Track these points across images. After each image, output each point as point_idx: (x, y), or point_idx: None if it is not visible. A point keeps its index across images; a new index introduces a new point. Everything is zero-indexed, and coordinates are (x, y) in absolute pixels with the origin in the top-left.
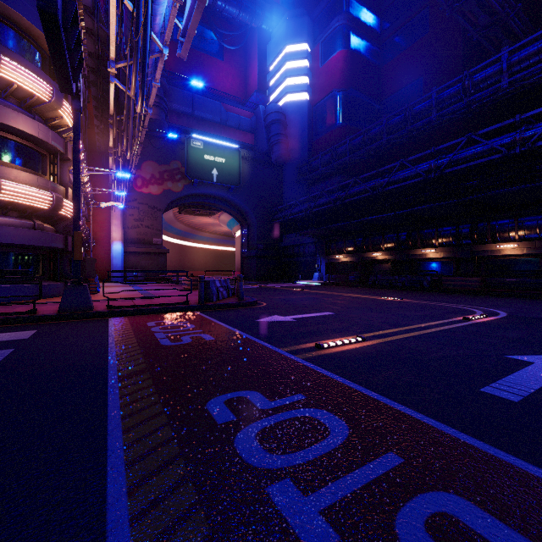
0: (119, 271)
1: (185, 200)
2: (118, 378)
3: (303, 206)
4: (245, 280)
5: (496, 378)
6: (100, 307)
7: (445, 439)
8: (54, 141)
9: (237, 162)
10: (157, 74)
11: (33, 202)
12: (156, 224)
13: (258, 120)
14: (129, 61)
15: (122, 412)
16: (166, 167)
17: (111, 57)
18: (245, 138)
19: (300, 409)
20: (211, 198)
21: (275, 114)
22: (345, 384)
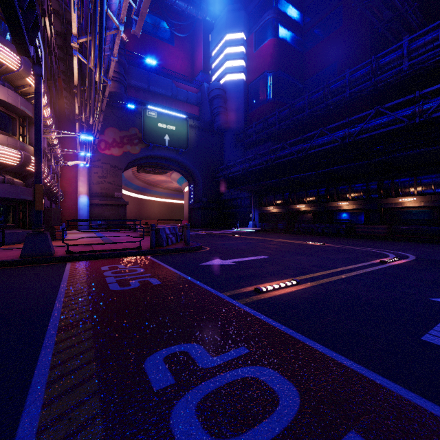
0: (78, 220)
1: (142, 160)
2: (58, 329)
3: (240, 166)
4: (192, 228)
5: (431, 324)
6: (60, 253)
7: (407, 408)
8: (23, 106)
9: (185, 129)
10: (115, 50)
11: (2, 159)
12: (117, 181)
13: (203, 95)
14: (90, 36)
15: (49, 376)
16: (125, 133)
17: (73, 32)
18: (192, 110)
19: (244, 367)
20: (163, 159)
21: (217, 90)
22: (287, 334)
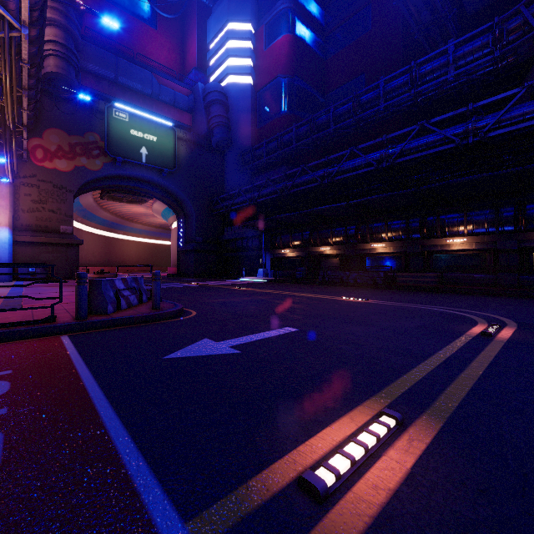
0: None
1: (107, 182)
2: None
3: (247, 195)
4: (181, 277)
5: None
6: None
7: None
8: None
9: (172, 142)
10: None
11: None
12: (64, 208)
13: (197, 99)
14: None
15: None
16: (79, 138)
17: None
18: (181, 117)
19: None
20: (140, 182)
21: (216, 94)
22: None
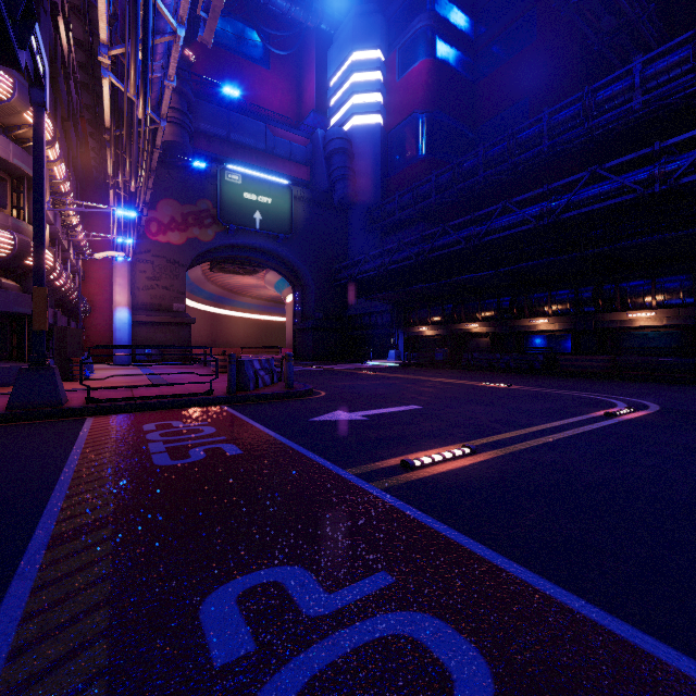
0: (106, 347)
1: (218, 252)
2: (51, 539)
3: (375, 262)
4: (298, 360)
5: None
6: (77, 401)
7: None
8: (18, 159)
9: (288, 203)
10: (171, 69)
11: None
12: (177, 285)
13: (316, 149)
14: (129, 45)
15: (16, 637)
16: (191, 207)
17: (101, 38)
18: (298, 172)
19: (385, 614)
20: (253, 251)
21: (338, 141)
22: (461, 546)
